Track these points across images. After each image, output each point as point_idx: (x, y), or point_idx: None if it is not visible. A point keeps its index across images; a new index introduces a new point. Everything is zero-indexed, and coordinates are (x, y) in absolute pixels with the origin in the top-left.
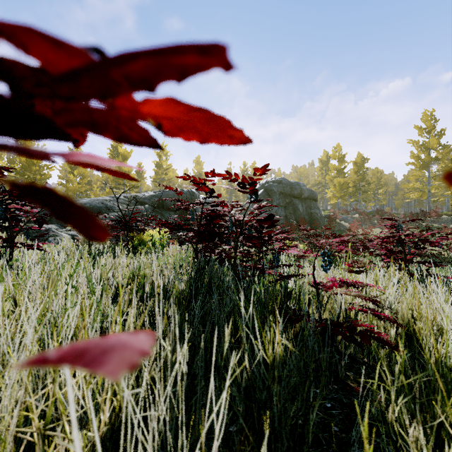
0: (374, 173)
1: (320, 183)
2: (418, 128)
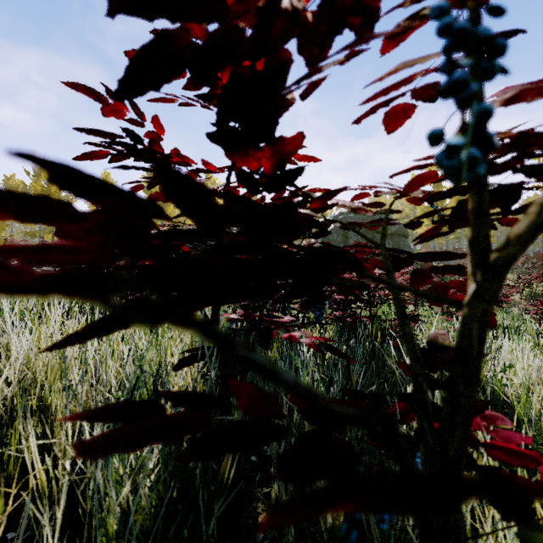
0: None
1: (408, 217)
2: None
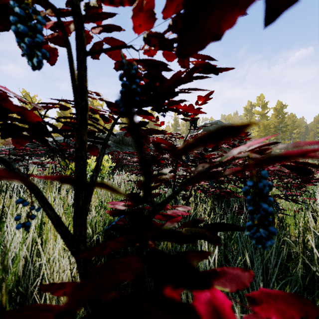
0: (290, 117)
1: None
2: None
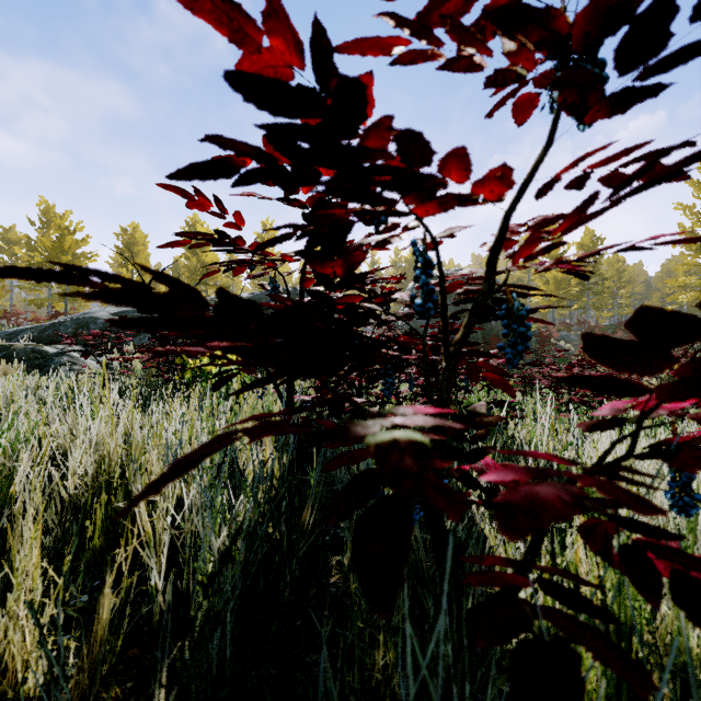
0: (612, 262)
1: (521, 281)
2: (693, 183)
